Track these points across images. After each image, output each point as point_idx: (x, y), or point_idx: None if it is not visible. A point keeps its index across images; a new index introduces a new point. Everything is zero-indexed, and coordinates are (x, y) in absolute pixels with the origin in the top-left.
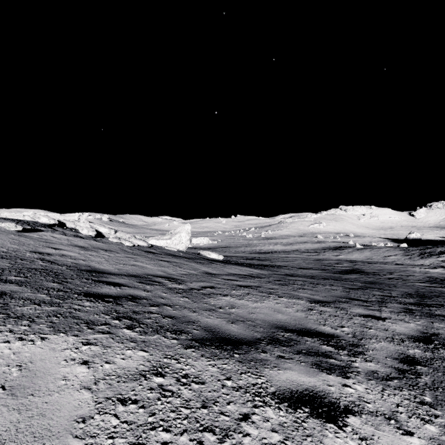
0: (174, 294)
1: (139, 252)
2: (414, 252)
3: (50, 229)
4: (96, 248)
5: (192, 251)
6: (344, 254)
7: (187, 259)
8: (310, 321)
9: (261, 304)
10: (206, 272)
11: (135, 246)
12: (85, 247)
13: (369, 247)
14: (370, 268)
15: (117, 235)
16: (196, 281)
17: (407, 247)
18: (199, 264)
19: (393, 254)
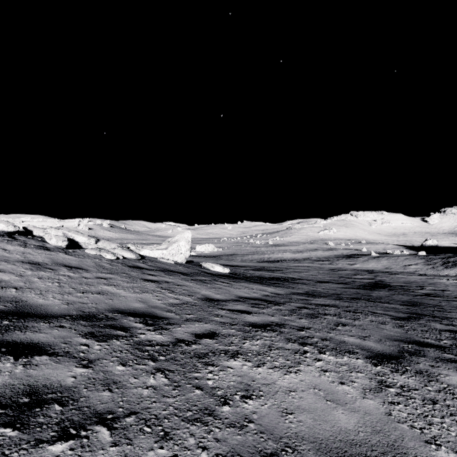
0: (140, 364)
1: (121, 267)
2: (436, 260)
3: (8, 238)
4: (59, 265)
5: (195, 259)
6: (359, 263)
7: (184, 275)
8: (403, 430)
9: (297, 376)
10: (206, 297)
11: (119, 259)
12: (41, 264)
13: (385, 255)
14: (395, 280)
15: (99, 245)
16: (188, 322)
17: (428, 256)
18: (198, 283)
19: (414, 263)
